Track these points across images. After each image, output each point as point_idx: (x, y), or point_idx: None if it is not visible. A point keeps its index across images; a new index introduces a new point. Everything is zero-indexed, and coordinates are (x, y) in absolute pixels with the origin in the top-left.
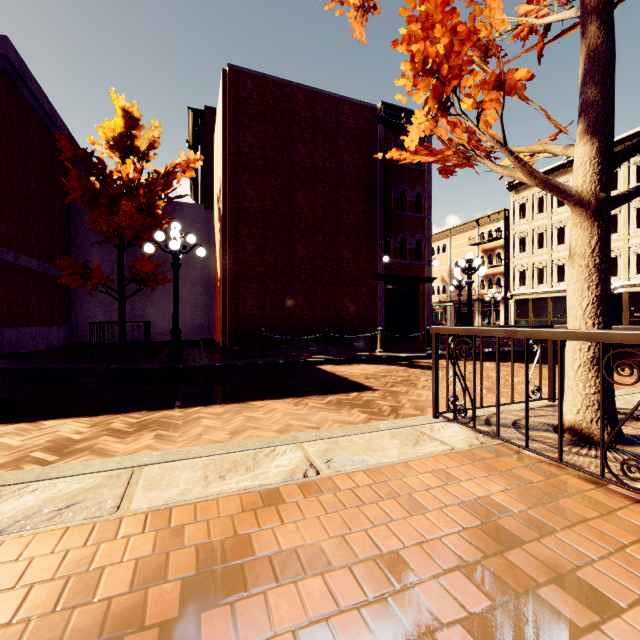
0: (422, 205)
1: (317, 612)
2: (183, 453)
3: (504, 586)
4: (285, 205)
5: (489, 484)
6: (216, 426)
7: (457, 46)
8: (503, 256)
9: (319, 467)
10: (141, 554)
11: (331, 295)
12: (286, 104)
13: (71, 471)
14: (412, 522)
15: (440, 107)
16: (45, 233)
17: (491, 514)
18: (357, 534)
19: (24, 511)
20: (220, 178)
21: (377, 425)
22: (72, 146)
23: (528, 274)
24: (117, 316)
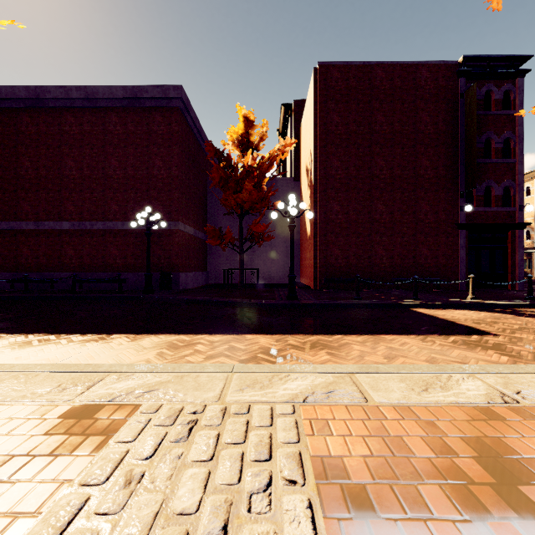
0: (511, 150)
1: None
2: (374, 368)
3: None
4: (366, 169)
5: None
6: (367, 351)
7: None
8: None
9: (513, 396)
10: (414, 434)
11: (409, 245)
12: (367, 82)
13: (307, 369)
14: None
15: None
16: (196, 210)
17: None
18: None
19: (305, 390)
20: (311, 155)
21: None
22: (214, 149)
23: None
24: (234, 265)
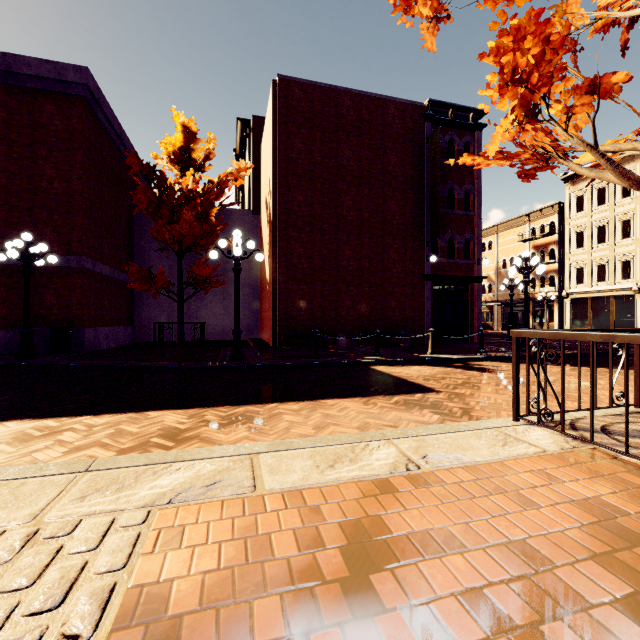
0: (471, 202)
1: (467, 583)
2: (287, 444)
3: (639, 578)
4: (332, 208)
5: (594, 486)
6: (298, 421)
7: (549, 55)
8: (557, 252)
9: (417, 462)
10: (292, 526)
11: (377, 296)
12: (333, 109)
13: (200, 455)
14: (527, 516)
15: (527, 114)
16: (115, 242)
17: (605, 514)
18: (478, 523)
19: (180, 485)
20: (270, 185)
21: (458, 426)
22: (139, 162)
23: (587, 271)
24: (174, 317)
